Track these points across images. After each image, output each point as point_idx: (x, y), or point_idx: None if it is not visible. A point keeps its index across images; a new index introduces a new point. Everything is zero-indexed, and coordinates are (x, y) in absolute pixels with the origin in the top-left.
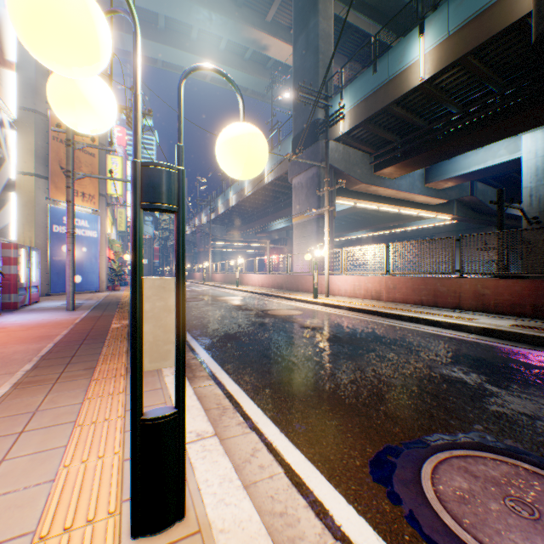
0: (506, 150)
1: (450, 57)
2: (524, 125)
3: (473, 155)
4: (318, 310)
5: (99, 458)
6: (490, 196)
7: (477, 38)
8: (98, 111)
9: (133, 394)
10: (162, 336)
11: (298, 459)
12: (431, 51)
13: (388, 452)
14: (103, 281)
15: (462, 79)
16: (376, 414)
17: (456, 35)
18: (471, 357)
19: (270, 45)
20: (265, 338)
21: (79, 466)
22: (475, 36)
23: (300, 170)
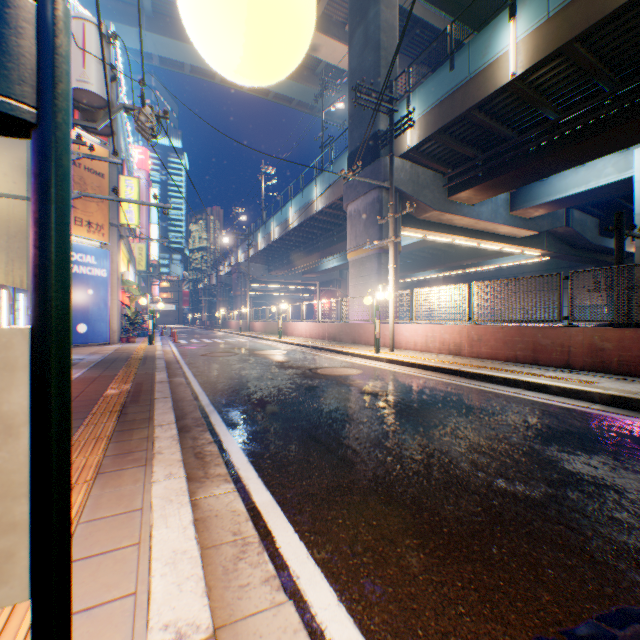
0: (614, 168)
1: (550, 44)
2: None
3: (571, 175)
4: (381, 369)
5: None
6: (589, 227)
7: (587, 18)
8: None
9: None
10: None
11: None
12: (525, 38)
13: None
14: (114, 331)
15: (564, 75)
16: (498, 557)
17: (559, 16)
18: (610, 441)
19: (320, 44)
20: (313, 410)
21: None
22: (584, 15)
23: (357, 194)
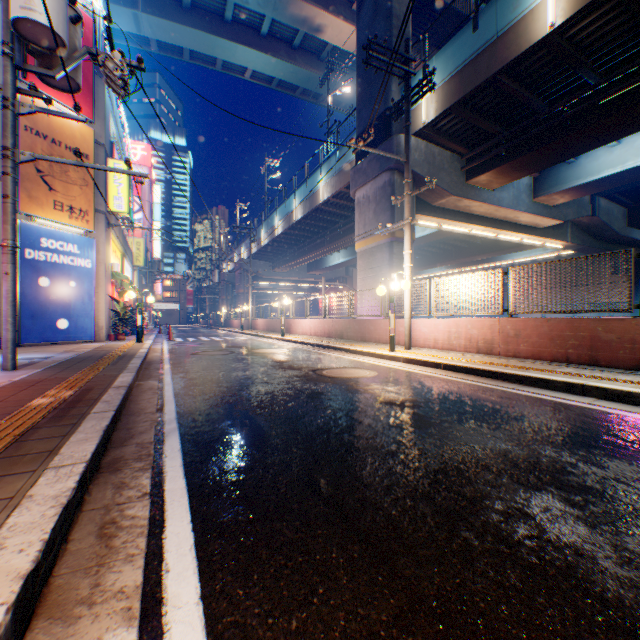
0: None
1: None
2: None
3: (604, 155)
4: (400, 370)
5: None
6: (617, 217)
7: None
8: None
9: None
10: None
11: None
12: None
13: None
14: (101, 328)
15: (613, 25)
16: None
17: None
18: None
19: (326, 25)
20: (317, 430)
21: None
22: None
23: (366, 178)
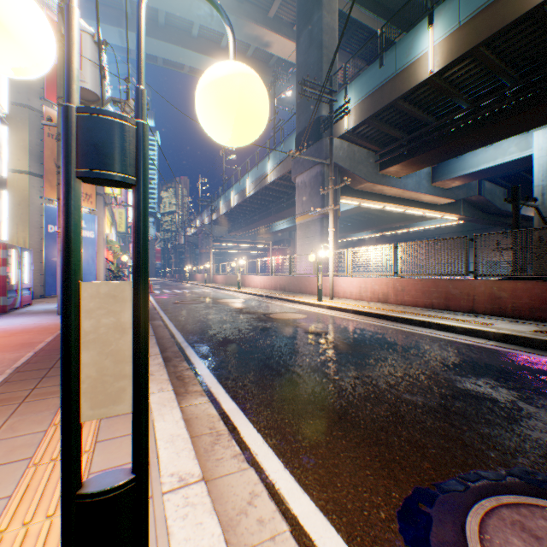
0: (516, 148)
1: (461, 48)
2: (537, 120)
3: (481, 153)
4: (323, 314)
5: (46, 518)
6: (498, 196)
7: (490, 27)
8: (17, 37)
9: (64, 459)
10: (112, 368)
11: (307, 509)
12: (441, 42)
13: (419, 499)
14: None
15: (473, 72)
16: (397, 442)
17: (468, 25)
18: (495, 368)
19: (273, 42)
20: (267, 345)
21: (18, 531)
22: (488, 25)
23: (303, 169)
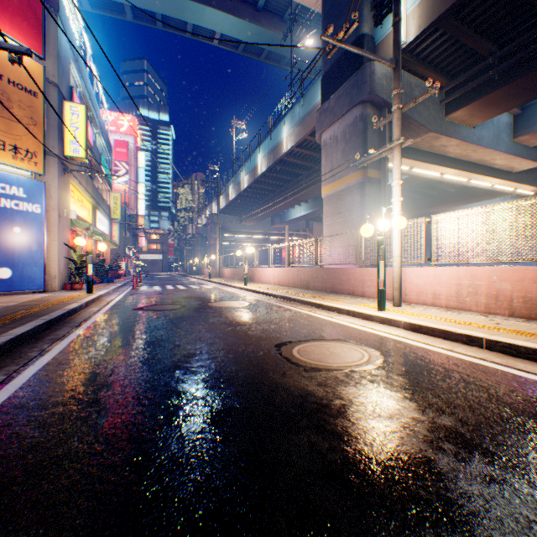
0: None
1: None
2: None
3: None
4: (412, 347)
5: None
6: None
7: None
8: None
9: None
10: None
11: None
12: None
13: None
14: (53, 277)
15: None
16: None
17: None
18: None
19: None
20: None
21: None
22: None
23: (333, 117)
